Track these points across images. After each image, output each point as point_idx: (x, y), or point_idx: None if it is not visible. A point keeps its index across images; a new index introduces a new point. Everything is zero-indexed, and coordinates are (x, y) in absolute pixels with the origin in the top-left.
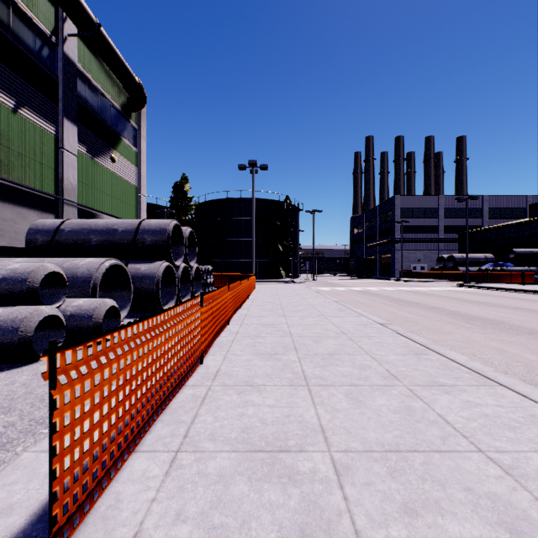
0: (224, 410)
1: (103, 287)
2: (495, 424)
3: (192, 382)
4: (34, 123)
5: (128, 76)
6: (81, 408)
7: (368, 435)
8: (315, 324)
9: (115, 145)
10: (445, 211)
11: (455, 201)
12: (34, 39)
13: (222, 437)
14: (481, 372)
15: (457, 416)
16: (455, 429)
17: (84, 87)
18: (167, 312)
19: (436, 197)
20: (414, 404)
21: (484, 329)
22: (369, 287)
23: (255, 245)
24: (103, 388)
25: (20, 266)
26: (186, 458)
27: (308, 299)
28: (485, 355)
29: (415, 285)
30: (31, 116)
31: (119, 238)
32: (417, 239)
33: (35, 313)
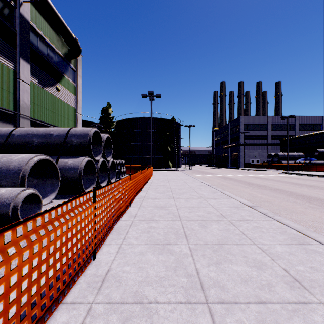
0: None
1: (38, 176)
2: None
3: (74, 294)
4: None
5: (67, 32)
6: None
7: None
8: (198, 206)
9: (59, 79)
10: (271, 126)
11: (277, 119)
12: None
13: None
14: None
15: None
16: None
17: (36, 39)
18: (13, 229)
19: (266, 117)
20: None
21: None
22: (226, 173)
23: (153, 147)
24: None
25: None
26: None
27: (188, 183)
28: None
29: (255, 172)
30: None
31: (54, 140)
32: (254, 144)
33: None
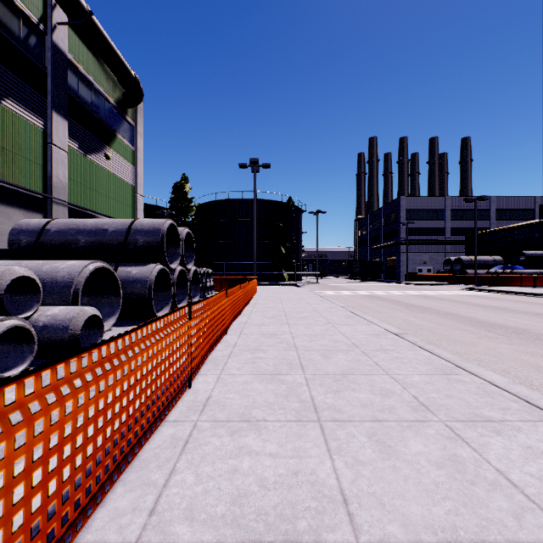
0: (210, 463)
1: (90, 293)
2: None
3: (175, 415)
4: (19, 116)
5: (122, 68)
6: None
7: (409, 509)
8: (323, 334)
9: (110, 141)
10: (451, 212)
11: (461, 202)
12: (20, 26)
13: (203, 514)
14: (531, 401)
15: (524, 473)
16: (527, 497)
17: (76, 80)
18: (136, 332)
19: (443, 198)
20: (460, 452)
21: (509, 338)
22: (375, 290)
23: (257, 247)
24: None
25: None
26: None
27: (312, 304)
28: (520, 372)
29: (422, 288)
30: (16, 108)
31: (109, 239)
32: (423, 241)
33: None
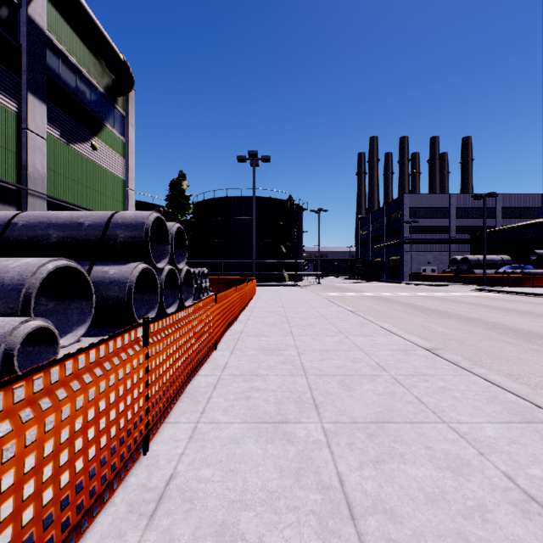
0: None
1: (56, 296)
2: None
3: (100, 529)
4: None
5: (110, 50)
6: None
7: None
8: (336, 350)
9: (97, 131)
10: (456, 211)
11: (467, 200)
12: None
13: None
14: None
15: None
16: None
17: (57, 61)
18: None
19: (447, 196)
20: None
21: None
22: (380, 291)
23: (257, 247)
24: None
25: None
26: None
27: (317, 308)
28: None
29: (430, 289)
30: None
31: (85, 233)
32: (427, 241)
33: None
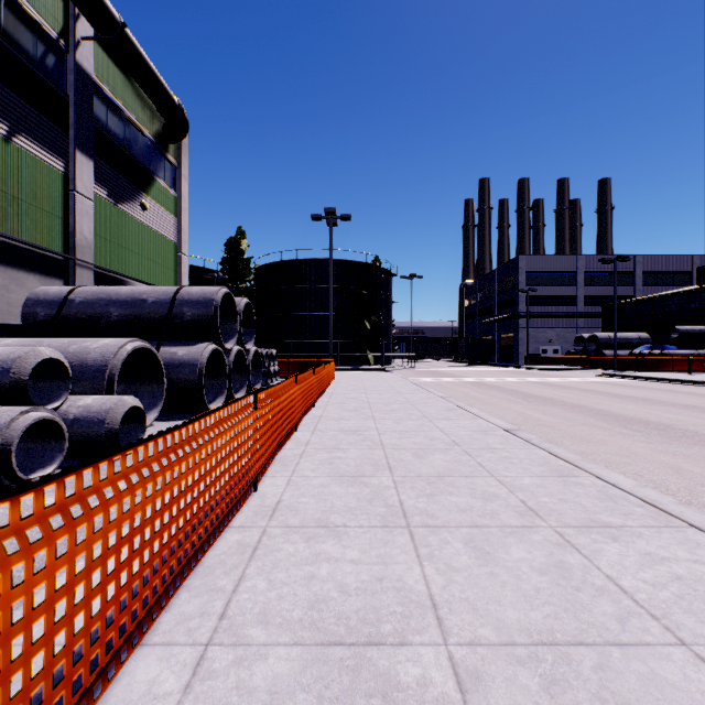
0: (283, 569)
1: (126, 379)
2: (696, 593)
3: (240, 520)
4: (34, 157)
5: (163, 94)
6: (25, 603)
7: (505, 613)
8: (416, 431)
9: (147, 187)
10: (584, 276)
11: (598, 263)
12: (35, 43)
13: (279, 618)
14: (659, 505)
15: (636, 579)
16: (636, 602)
17: (104, 109)
18: (199, 421)
19: (573, 258)
20: (568, 559)
21: (648, 436)
22: (485, 376)
23: (335, 322)
24: (75, 559)
25: (2, 351)
26: (220, 658)
27: (404, 394)
28: (655, 475)
29: (547, 374)
30: (30, 146)
31: (149, 311)
32: (548, 314)
33: (20, 418)
